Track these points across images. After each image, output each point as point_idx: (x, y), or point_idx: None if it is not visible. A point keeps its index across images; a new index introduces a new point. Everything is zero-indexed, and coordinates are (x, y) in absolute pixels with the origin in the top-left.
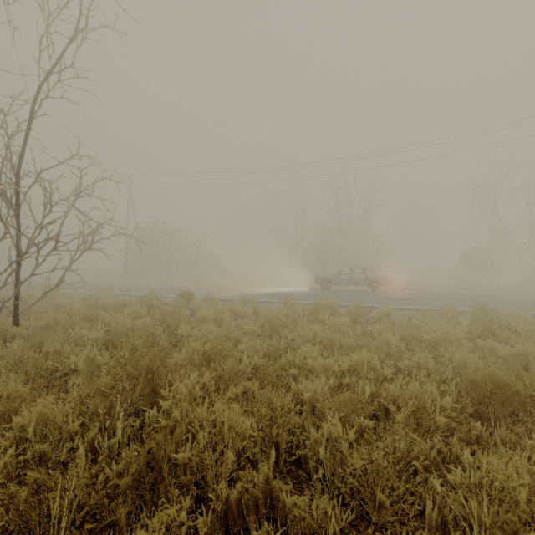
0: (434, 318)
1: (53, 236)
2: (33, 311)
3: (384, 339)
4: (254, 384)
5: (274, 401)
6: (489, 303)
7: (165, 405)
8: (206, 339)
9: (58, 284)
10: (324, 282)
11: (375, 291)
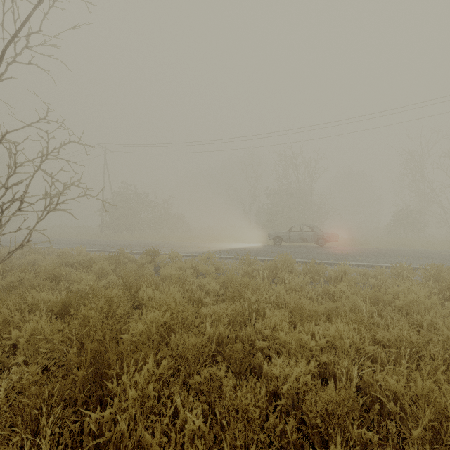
0: (387, 276)
1: (19, 197)
2: (3, 269)
3: (352, 303)
4: (220, 367)
5: (250, 410)
6: (431, 259)
7: (107, 414)
8: (166, 308)
9: (22, 244)
10: (277, 239)
11: (322, 247)
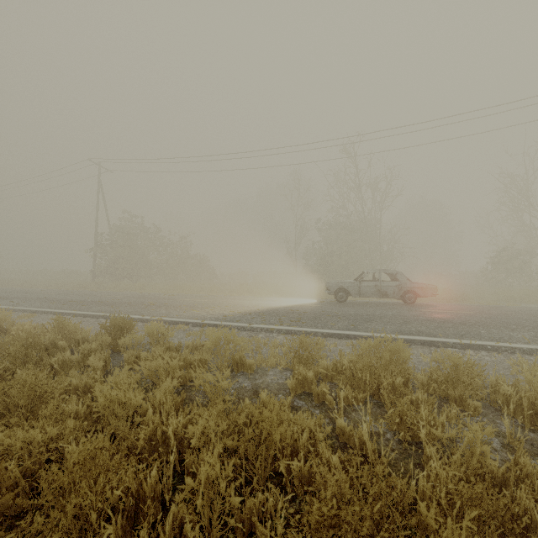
0: None
1: None
2: None
3: None
4: None
5: None
6: None
7: None
8: None
9: None
10: (340, 292)
11: (412, 305)
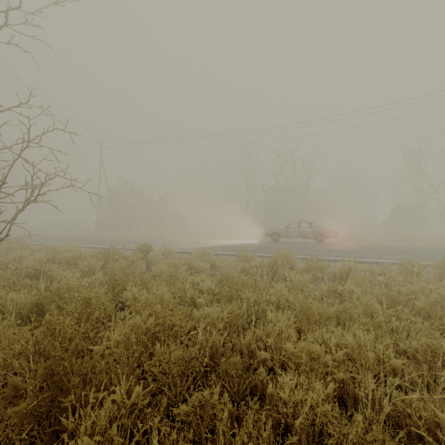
0: (395, 273)
1: None
2: None
3: (365, 304)
4: (213, 390)
5: None
6: (436, 255)
7: None
8: (150, 311)
9: None
10: (274, 235)
11: (321, 243)
